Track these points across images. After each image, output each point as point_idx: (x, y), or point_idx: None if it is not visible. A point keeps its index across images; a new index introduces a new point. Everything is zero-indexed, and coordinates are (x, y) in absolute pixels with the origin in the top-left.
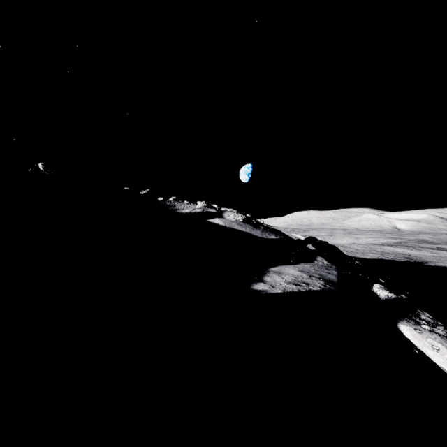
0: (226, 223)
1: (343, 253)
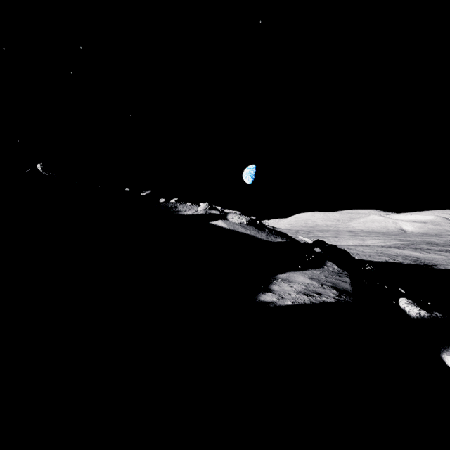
0: (230, 226)
1: (354, 257)
